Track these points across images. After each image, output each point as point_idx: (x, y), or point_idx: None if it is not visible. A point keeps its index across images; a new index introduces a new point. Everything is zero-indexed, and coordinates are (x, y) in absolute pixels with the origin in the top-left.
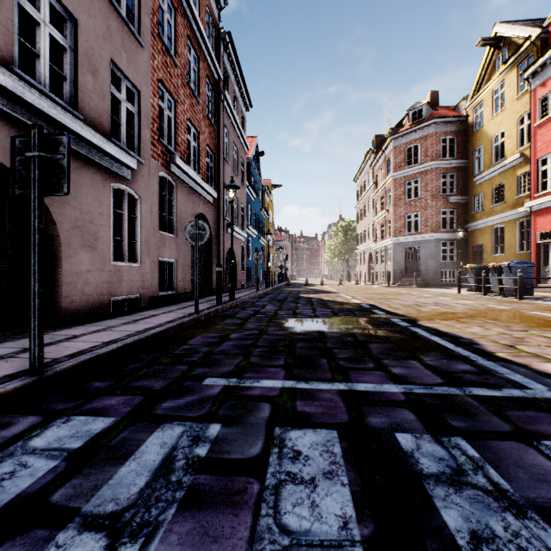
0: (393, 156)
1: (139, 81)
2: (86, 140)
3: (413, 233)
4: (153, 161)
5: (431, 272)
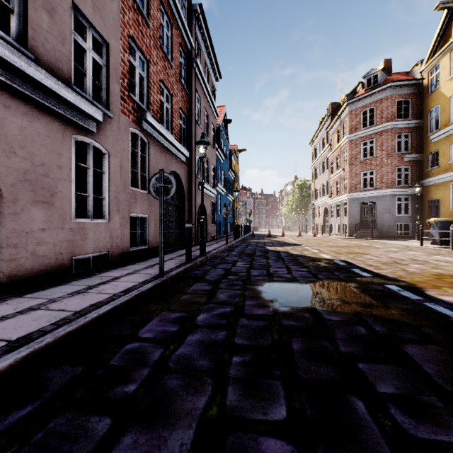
0: (349, 119)
1: (106, 32)
2: (36, 82)
3: (369, 189)
4: (123, 116)
5: (387, 225)
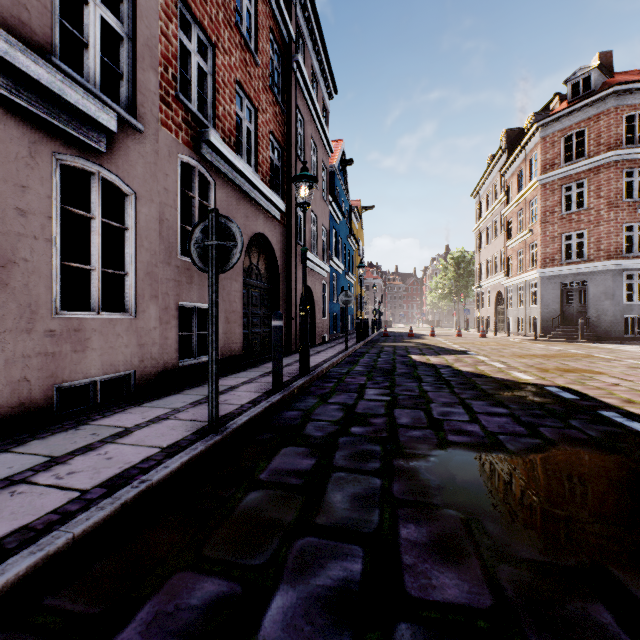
0: (541, 150)
1: None
2: None
3: (575, 262)
4: (166, 132)
5: (607, 319)
